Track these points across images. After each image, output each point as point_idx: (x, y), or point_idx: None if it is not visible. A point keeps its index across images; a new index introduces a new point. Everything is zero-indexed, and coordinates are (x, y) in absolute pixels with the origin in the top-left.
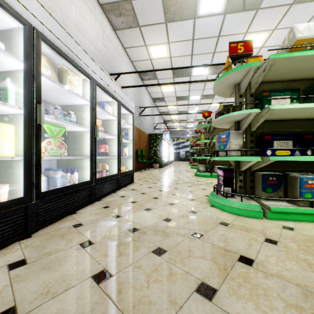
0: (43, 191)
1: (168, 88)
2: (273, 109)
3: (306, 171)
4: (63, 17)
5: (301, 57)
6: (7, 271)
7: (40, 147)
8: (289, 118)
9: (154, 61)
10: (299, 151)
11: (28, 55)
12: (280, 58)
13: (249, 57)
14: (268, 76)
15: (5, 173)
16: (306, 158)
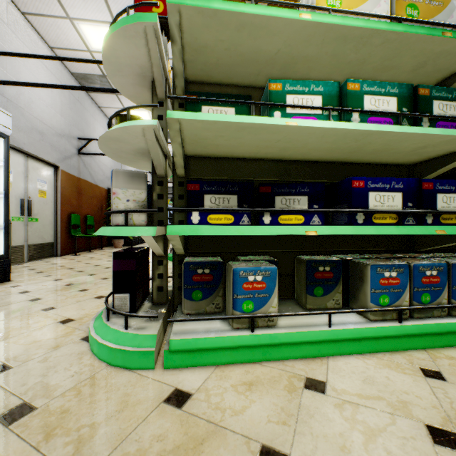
0: None
1: (141, 114)
2: (173, 118)
3: (274, 253)
4: None
5: (231, 17)
6: None
7: None
8: (244, 155)
9: (99, 55)
10: (248, 217)
11: None
12: (189, 6)
13: (141, 3)
14: (201, 65)
15: None
16: (239, 230)
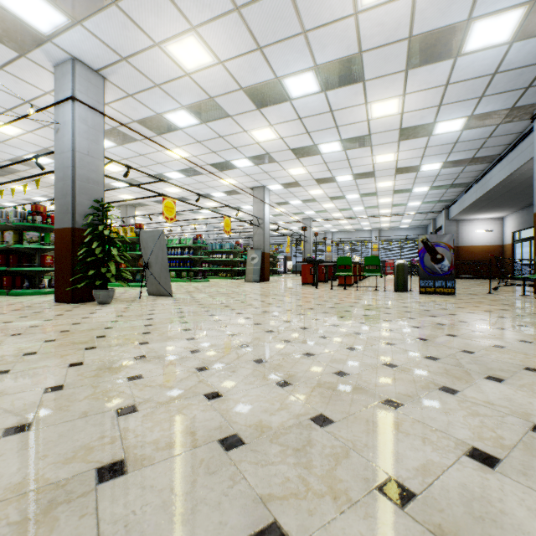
0: None
1: None
2: None
3: None
4: None
5: None
6: None
7: None
8: None
9: None
10: None
11: None
12: None
13: None
14: None
15: None
16: None
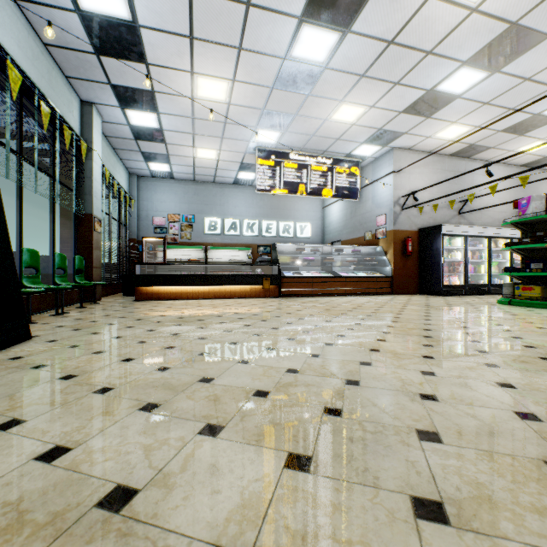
0: (491, 284)
1: None
2: None
3: None
4: (492, 202)
5: None
6: (488, 296)
7: (490, 270)
8: None
9: None
10: None
11: (488, 245)
12: None
13: None
14: None
15: (479, 278)
16: None
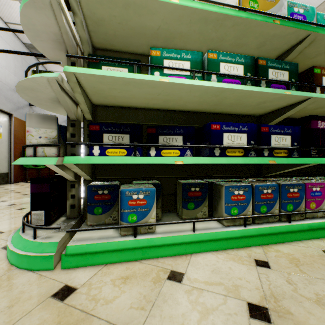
0: None
1: None
2: (68, 72)
3: (162, 179)
4: None
5: None
6: None
7: None
8: (138, 105)
9: None
10: (138, 151)
11: None
12: None
13: None
14: (103, 35)
15: None
16: (123, 160)
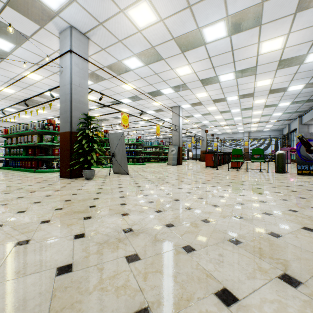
0: None
1: None
2: None
3: None
4: None
5: None
6: None
7: None
8: None
9: None
10: None
11: None
12: None
13: None
14: None
15: None
16: None
